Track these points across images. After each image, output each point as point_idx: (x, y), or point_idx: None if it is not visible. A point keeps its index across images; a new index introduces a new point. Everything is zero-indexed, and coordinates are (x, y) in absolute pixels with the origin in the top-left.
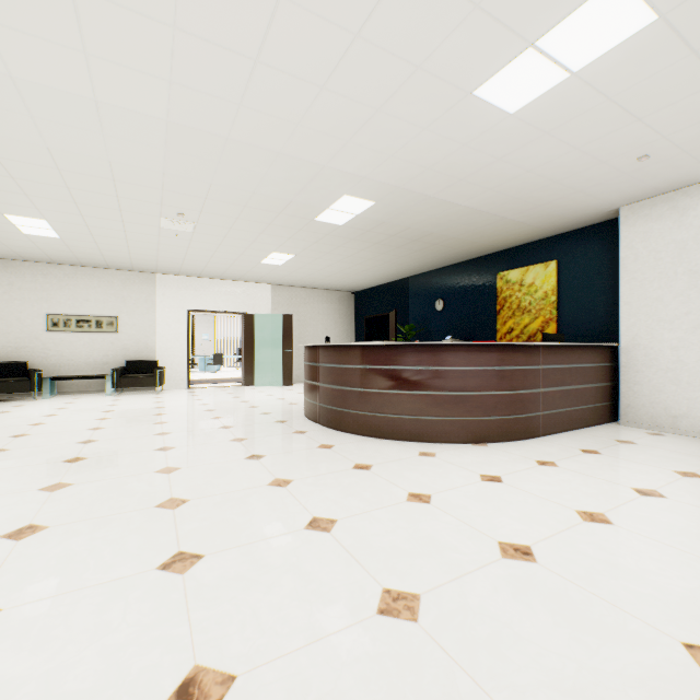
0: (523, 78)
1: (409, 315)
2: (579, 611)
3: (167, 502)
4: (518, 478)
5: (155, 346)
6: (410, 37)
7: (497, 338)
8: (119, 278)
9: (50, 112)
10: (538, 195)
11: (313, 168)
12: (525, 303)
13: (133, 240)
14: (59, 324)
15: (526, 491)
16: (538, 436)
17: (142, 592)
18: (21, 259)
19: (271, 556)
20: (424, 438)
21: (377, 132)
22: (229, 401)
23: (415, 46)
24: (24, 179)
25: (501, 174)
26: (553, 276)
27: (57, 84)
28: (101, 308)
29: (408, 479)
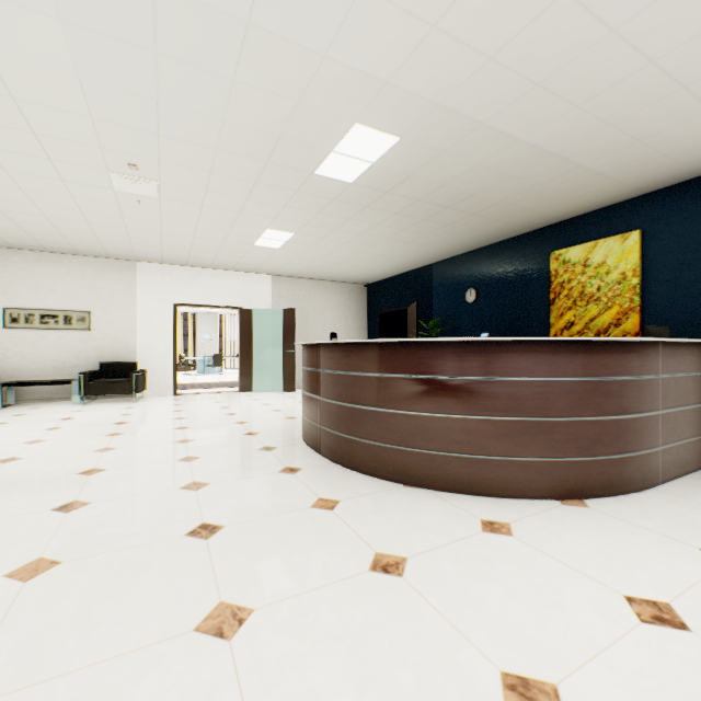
0: None
1: (432, 309)
2: None
3: None
4: None
5: (135, 345)
6: None
7: (549, 335)
8: (92, 266)
9: None
10: (646, 117)
11: (305, 63)
12: (591, 289)
13: (90, 211)
14: (19, 319)
15: None
16: (657, 484)
17: None
18: None
19: None
20: (482, 488)
21: None
22: (212, 414)
23: None
24: None
25: (604, 70)
26: (635, 251)
27: None
28: (70, 302)
29: (485, 612)
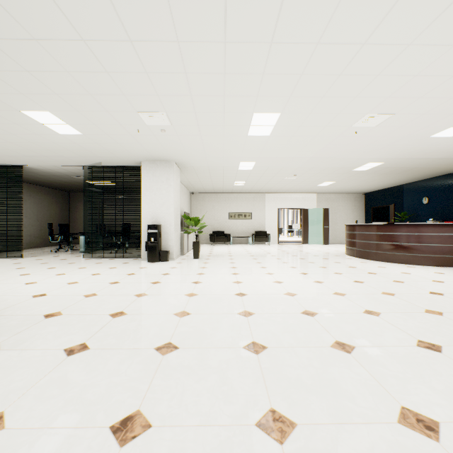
0: (451, 131)
1: (403, 206)
2: (450, 287)
3: (321, 267)
4: (452, 274)
5: (265, 224)
6: (402, 134)
7: None
8: (252, 196)
9: (278, 161)
10: None
11: (357, 159)
12: None
13: (269, 183)
14: (232, 216)
15: (452, 276)
16: None
17: (334, 275)
18: (221, 192)
19: (360, 275)
20: (410, 262)
21: (387, 148)
22: (304, 249)
23: (403, 134)
24: (252, 173)
25: None
26: None
27: (286, 156)
28: (245, 209)
29: (401, 270)
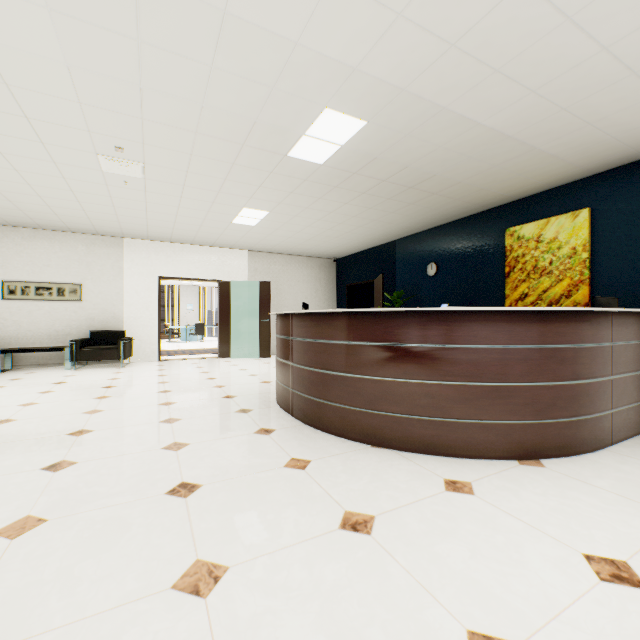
0: None
1: (396, 282)
2: None
3: None
4: None
5: (123, 315)
6: None
7: (505, 305)
8: (83, 242)
9: None
10: (597, 102)
11: (279, 51)
12: (544, 263)
13: (80, 191)
14: (16, 291)
15: None
16: (608, 445)
17: None
18: None
19: None
20: (444, 449)
21: None
22: (193, 378)
23: None
24: None
25: (559, 56)
26: (585, 227)
27: None
28: (63, 275)
29: (450, 571)
